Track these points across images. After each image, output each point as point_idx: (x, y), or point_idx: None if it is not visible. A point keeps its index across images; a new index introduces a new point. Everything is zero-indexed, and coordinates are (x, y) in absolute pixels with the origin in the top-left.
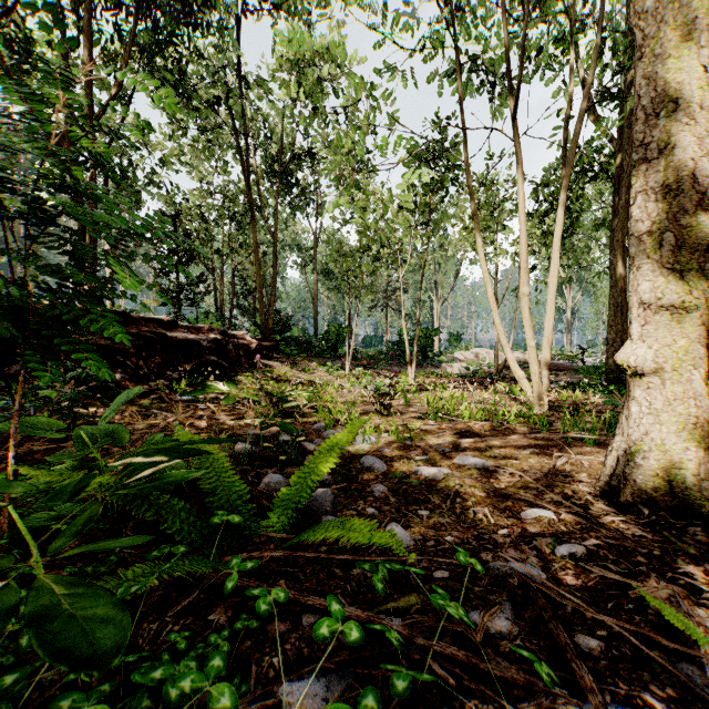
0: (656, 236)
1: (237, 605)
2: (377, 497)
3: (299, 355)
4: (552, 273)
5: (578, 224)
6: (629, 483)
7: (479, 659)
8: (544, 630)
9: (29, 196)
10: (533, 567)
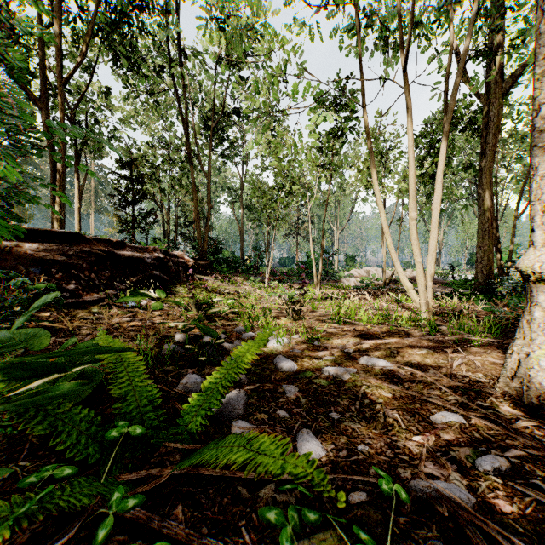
0: None
1: None
2: (288, 398)
3: (228, 271)
4: (435, 200)
5: (450, 167)
6: (534, 386)
7: None
8: None
9: None
10: (459, 488)
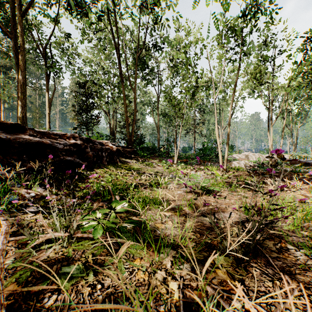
0: None
1: None
2: None
3: (147, 156)
4: None
5: None
6: None
7: None
8: None
9: None
10: None
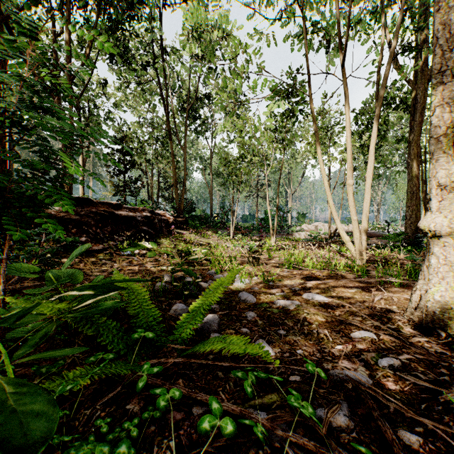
0: (449, 137)
1: (147, 397)
2: (249, 321)
3: (200, 226)
4: (368, 170)
5: (385, 139)
6: (430, 314)
7: (324, 449)
8: (373, 425)
9: (10, 112)
10: (362, 375)
